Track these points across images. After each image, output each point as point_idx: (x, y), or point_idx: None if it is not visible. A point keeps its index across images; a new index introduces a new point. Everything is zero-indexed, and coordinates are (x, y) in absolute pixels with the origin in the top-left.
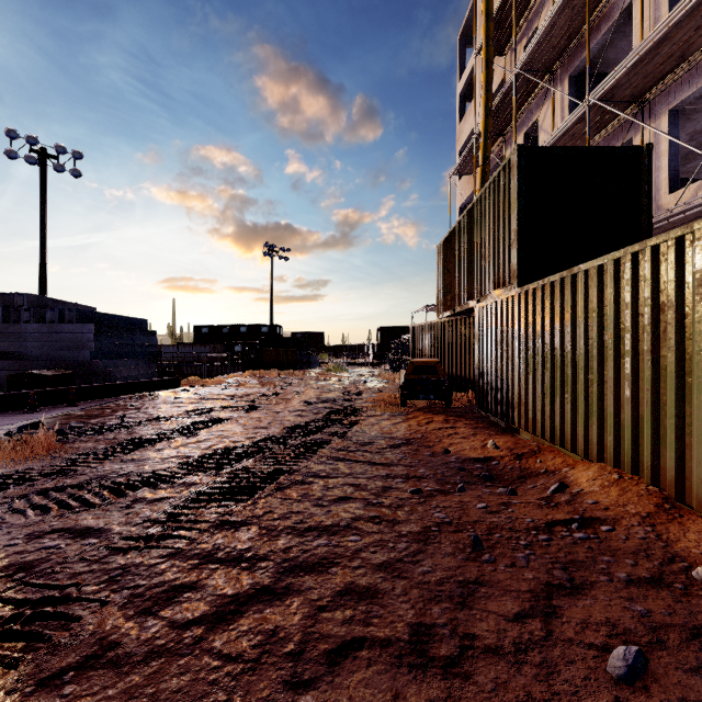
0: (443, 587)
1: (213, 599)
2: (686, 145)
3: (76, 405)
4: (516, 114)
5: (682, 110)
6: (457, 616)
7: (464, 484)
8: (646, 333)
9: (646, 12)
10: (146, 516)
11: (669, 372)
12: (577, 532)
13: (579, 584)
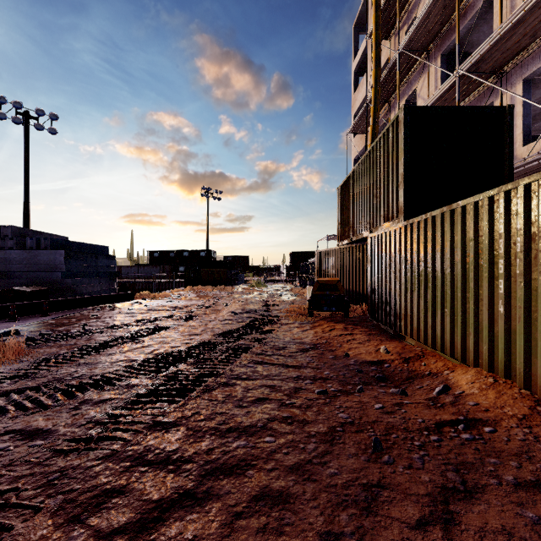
0: (349, 490)
1: (138, 505)
2: (539, 105)
3: (48, 315)
4: (399, 84)
5: (533, 80)
6: (364, 524)
7: (362, 384)
8: (518, 259)
9: (504, 2)
10: (90, 417)
11: (540, 293)
12: (463, 433)
13: (472, 487)
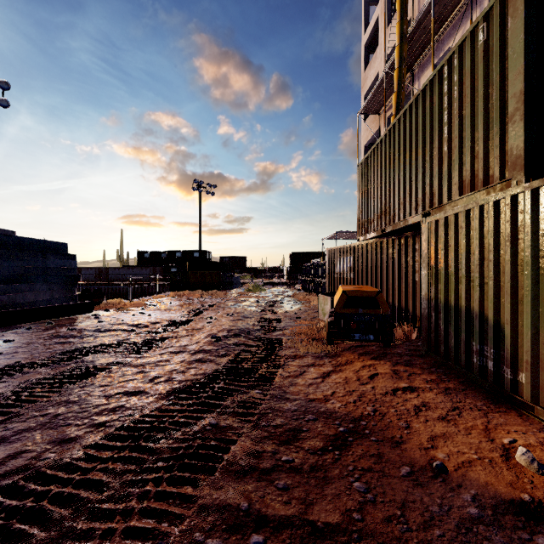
0: None
1: None
2: None
3: None
4: (434, 35)
5: None
6: None
7: None
8: None
9: None
10: None
11: None
12: None
13: None
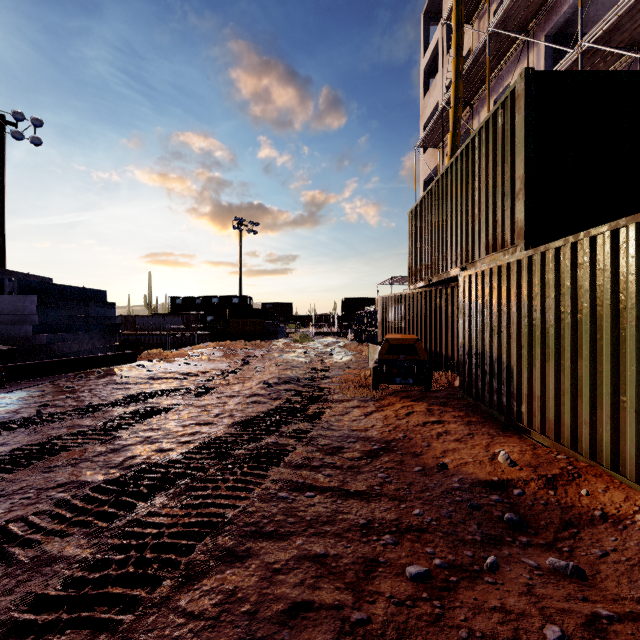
0: None
1: None
2: None
3: (5, 387)
4: (489, 76)
5: None
6: None
7: (489, 545)
8: None
9: None
10: None
11: None
12: None
13: None
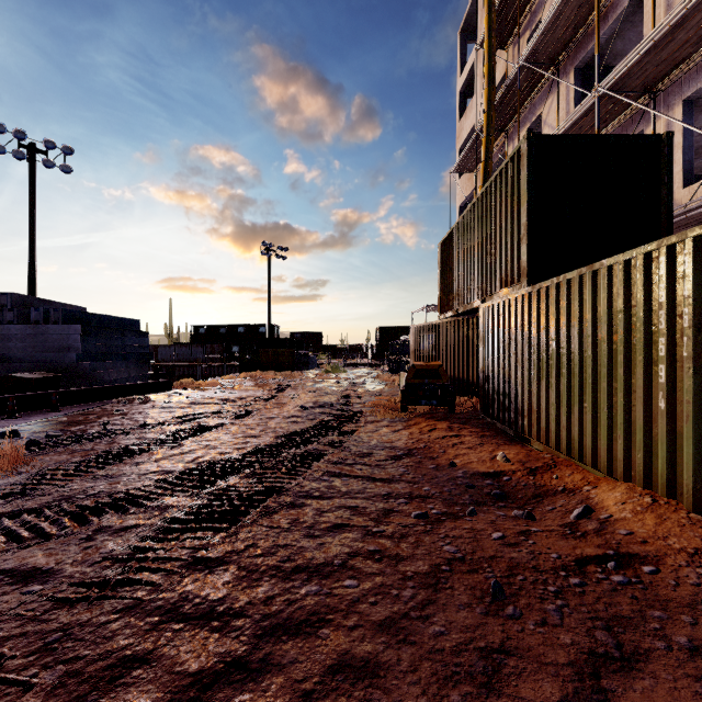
0: (461, 658)
1: (169, 680)
2: None
3: (59, 410)
4: (519, 108)
5: (695, 101)
6: None
7: (474, 505)
8: (686, 338)
9: None
10: (107, 551)
11: None
12: (615, 574)
13: (631, 652)
